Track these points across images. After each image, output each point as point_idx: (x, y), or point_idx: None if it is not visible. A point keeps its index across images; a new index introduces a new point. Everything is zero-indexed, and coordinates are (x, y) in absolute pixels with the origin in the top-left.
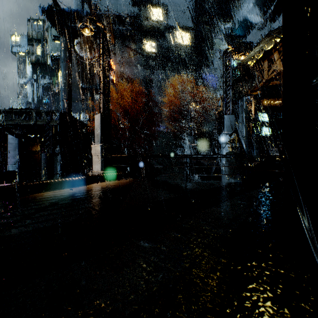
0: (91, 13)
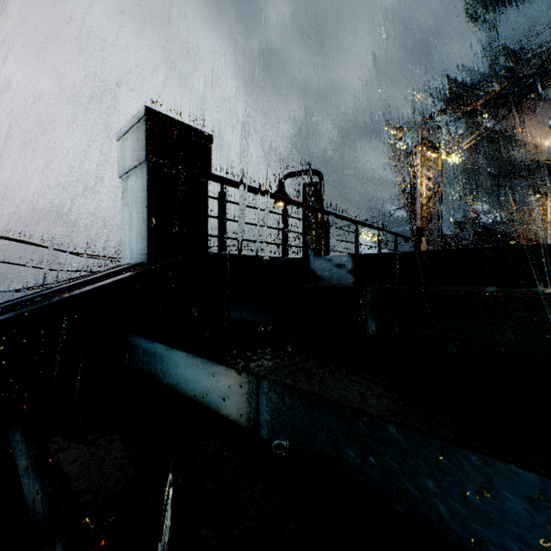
0: (515, 65)
